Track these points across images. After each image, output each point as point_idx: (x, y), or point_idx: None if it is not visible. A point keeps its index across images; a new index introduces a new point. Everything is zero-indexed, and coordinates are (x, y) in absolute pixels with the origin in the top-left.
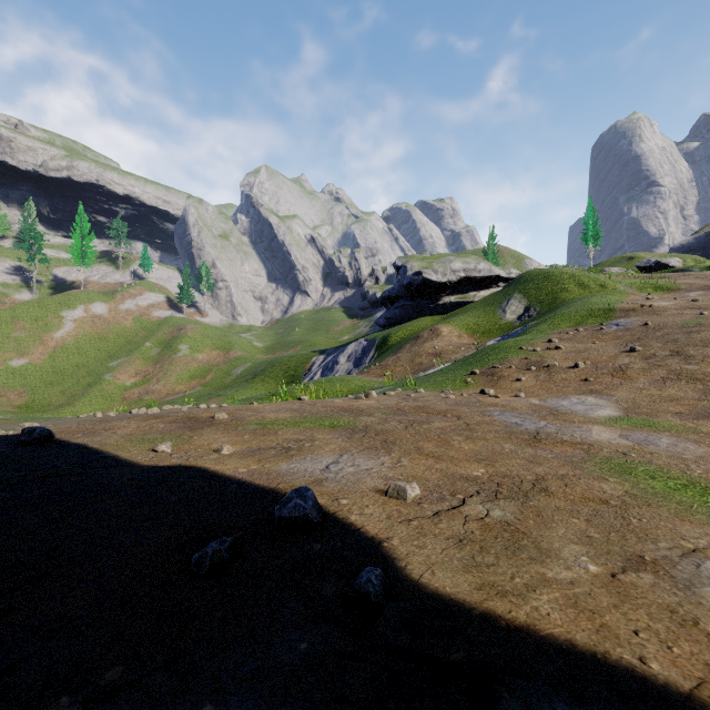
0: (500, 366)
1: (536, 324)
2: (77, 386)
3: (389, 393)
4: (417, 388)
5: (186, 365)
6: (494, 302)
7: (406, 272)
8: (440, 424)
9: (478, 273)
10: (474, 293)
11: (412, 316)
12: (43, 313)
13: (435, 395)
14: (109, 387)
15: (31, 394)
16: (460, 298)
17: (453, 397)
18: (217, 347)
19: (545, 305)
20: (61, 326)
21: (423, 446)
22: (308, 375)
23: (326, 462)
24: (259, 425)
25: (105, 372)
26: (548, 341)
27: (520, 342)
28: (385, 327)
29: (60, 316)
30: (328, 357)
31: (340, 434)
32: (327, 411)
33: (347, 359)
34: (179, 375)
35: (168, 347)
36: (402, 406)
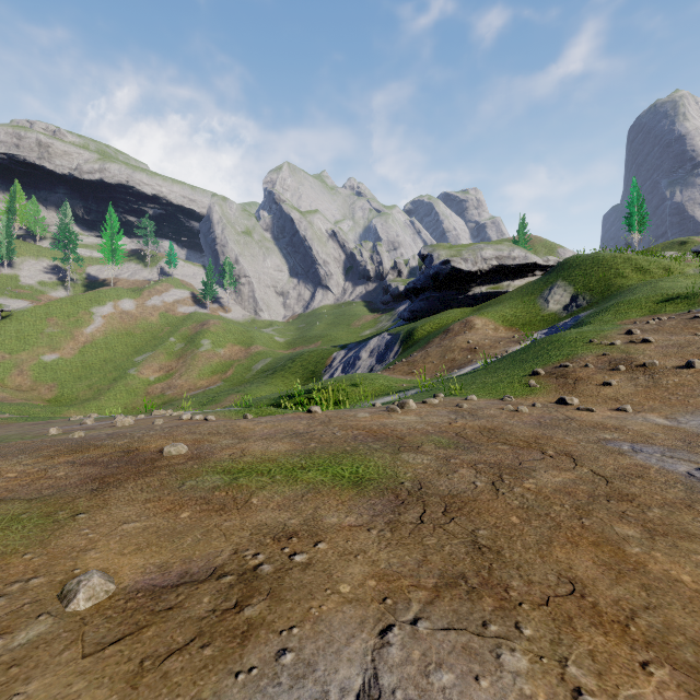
0: (571, 365)
1: (595, 313)
2: (103, 381)
3: (431, 401)
4: (464, 394)
5: (208, 360)
6: (533, 291)
7: (433, 261)
8: (553, 476)
9: (512, 261)
10: (507, 283)
11: (438, 309)
12: (75, 309)
13: (496, 406)
14: (133, 382)
15: (60, 388)
16: (493, 289)
17: (526, 410)
18: (239, 342)
19: (596, 293)
20: (91, 322)
21: (576, 571)
22: (329, 371)
23: (340, 694)
24: (225, 475)
25: (131, 366)
26: (627, 332)
27: (587, 334)
28: (409, 321)
29: (90, 312)
30: (350, 352)
31: (371, 509)
32: (347, 437)
33: (370, 355)
34: (200, 370)
35: (191, 342)
36: (460, 428)
